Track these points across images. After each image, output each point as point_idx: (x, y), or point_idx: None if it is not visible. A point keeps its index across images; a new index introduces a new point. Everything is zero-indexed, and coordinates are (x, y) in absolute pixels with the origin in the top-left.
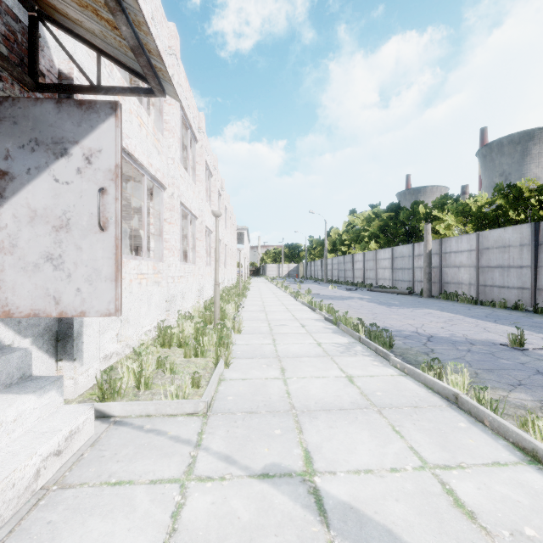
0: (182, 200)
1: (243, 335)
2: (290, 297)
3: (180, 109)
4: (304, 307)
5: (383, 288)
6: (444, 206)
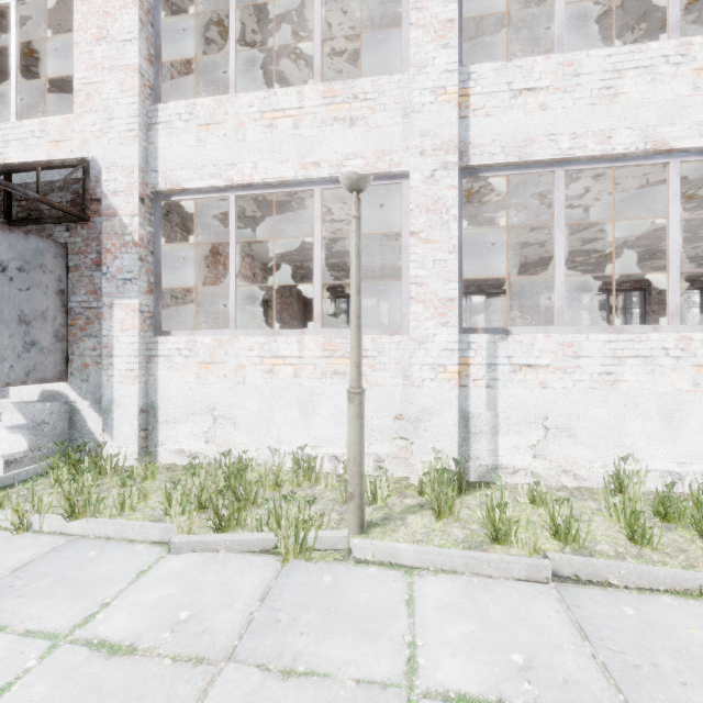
0: (546, 152)
1: (258, 573)
2: None
3: None
4: None
5: None
6: None
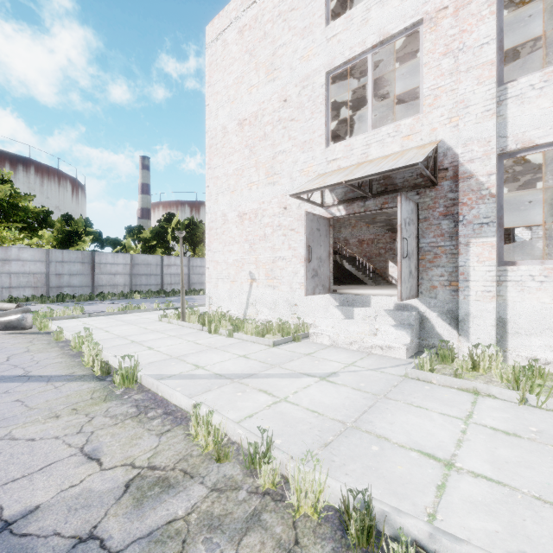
0: None
1: None
2: None
3: None
4: None
5: None
6: None
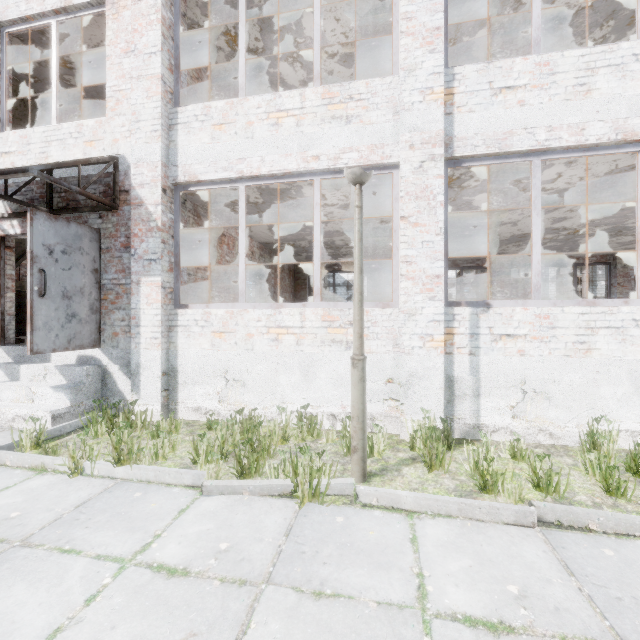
0: (524, 143)
1: (279, 513)
2: None
3: None
4: None
5: None
6: None
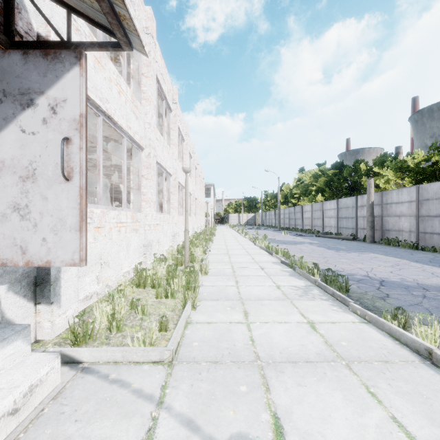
0: (158, 160)
1: (210, 277)
2: (249, 242)
3: (156, 83)
4: (262, 251)
5: (329, 234)
6: (383, 163)
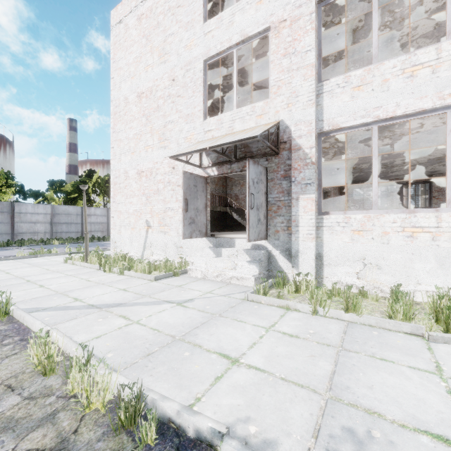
0: None
1: None
2: None
3: None
4: None
5: None
6: None
